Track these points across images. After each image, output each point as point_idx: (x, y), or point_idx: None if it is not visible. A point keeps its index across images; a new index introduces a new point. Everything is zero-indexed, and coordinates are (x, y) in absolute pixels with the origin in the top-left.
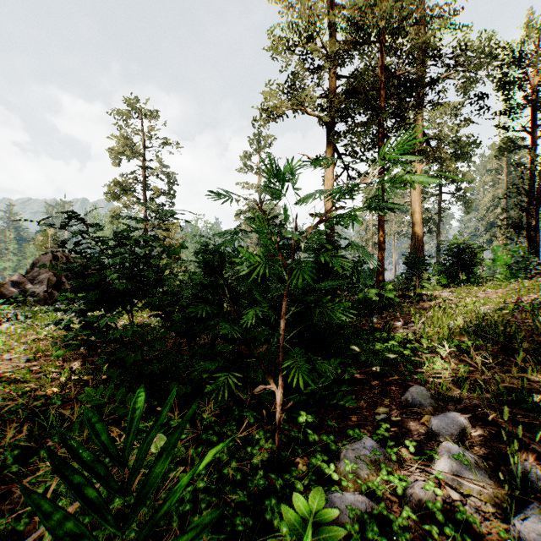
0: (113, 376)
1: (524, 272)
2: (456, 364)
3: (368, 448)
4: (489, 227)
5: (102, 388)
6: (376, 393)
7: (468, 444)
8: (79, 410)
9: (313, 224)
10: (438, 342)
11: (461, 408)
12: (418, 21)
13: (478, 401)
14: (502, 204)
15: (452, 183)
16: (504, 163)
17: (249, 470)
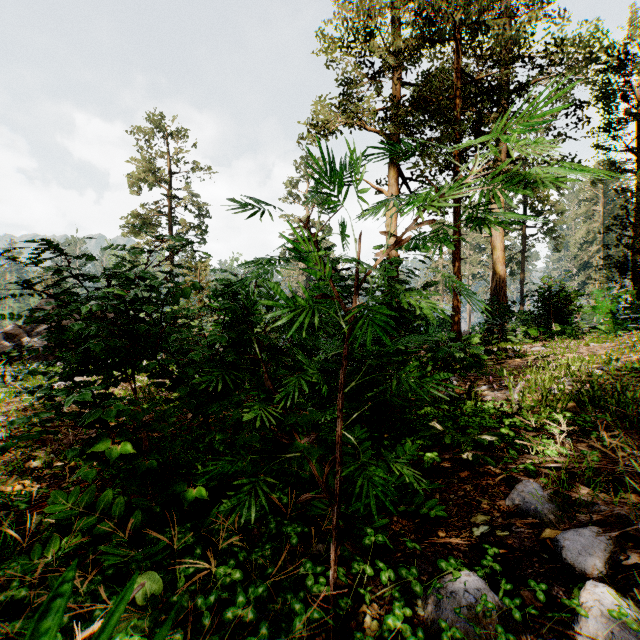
0: (89, 476)
1: (632, 322)
2: (574, 448)
3: (471, 592)
4: (583, 268)
5: (78, 490)
6: (468, 490)
7: (620, 581)
8: (48, 520)
9: (385, 251)
10: (544, 416)
11: (597, 520)
12: (502, 13)
13: (621, 509)
14: (598, 241)
15: (539, 215)
16: (600, 192)
17: (289, 637)
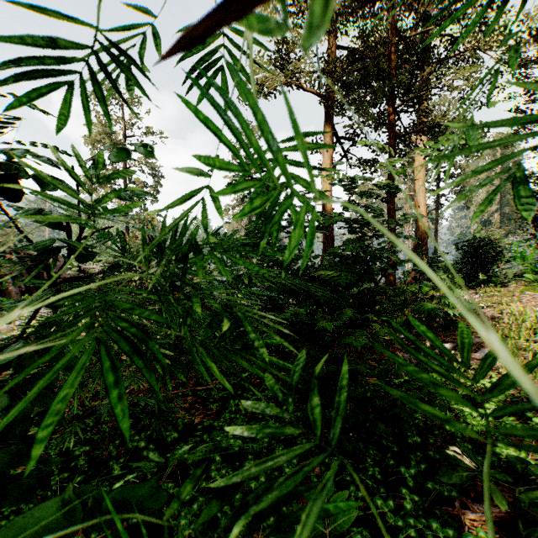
0: None
1: None
2: None
3: None
4: (483, 225)
5: None
6: None
7: None
8: None
9: None
10: None
11: None
12: None
13: None
14: (496, 202)
15: (451, 178)
16: None
17: None
